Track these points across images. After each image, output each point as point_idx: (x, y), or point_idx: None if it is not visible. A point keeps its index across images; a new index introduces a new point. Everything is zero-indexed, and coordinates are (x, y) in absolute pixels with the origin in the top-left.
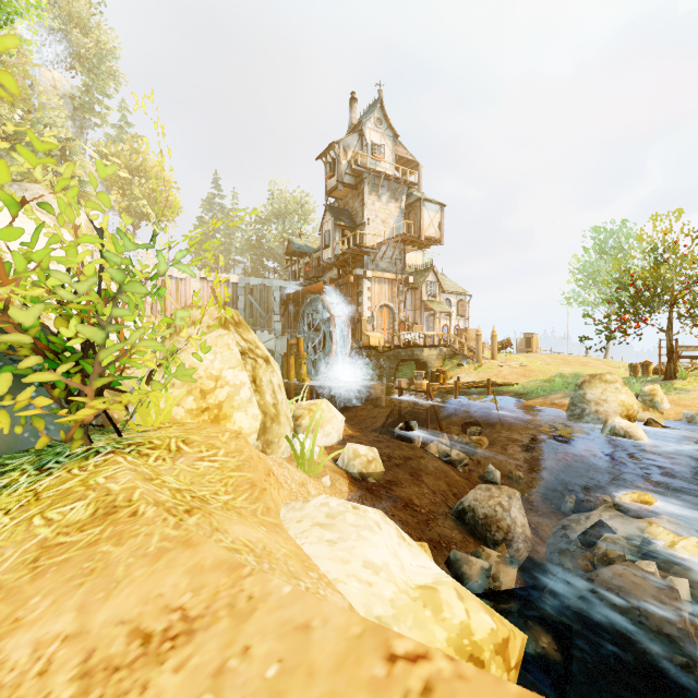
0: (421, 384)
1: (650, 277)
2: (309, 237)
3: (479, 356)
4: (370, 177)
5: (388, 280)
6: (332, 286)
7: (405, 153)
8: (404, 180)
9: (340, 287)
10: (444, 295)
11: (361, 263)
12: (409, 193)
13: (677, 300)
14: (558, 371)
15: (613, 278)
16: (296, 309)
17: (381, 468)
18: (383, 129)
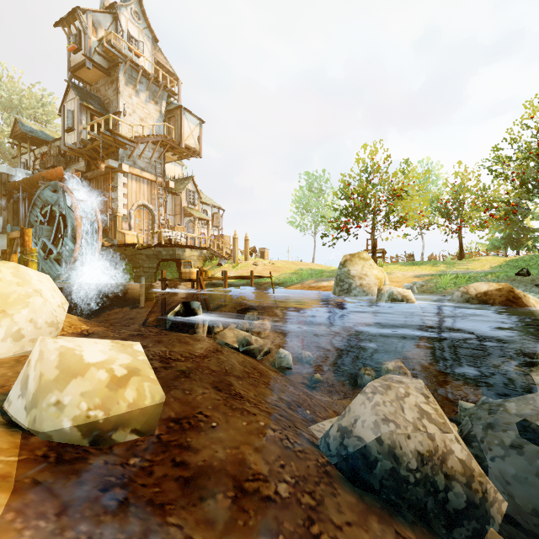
0: (190, 273)
1: (362, 192)
2: (48, 127)
3: (236, 256)
4: (126, 65)
5: (147, 181)
6: (76, 174)
7: (165, 62)
8: (164, 84)
9: (89, 181)
10: (202, 206)
11: (115, 156)
12: (169, 102)
13: (379, 209)
14: (298, 267)
15: (341, 189)
16: (26, 203)
17: (154, 394)
18: (141, 26)
